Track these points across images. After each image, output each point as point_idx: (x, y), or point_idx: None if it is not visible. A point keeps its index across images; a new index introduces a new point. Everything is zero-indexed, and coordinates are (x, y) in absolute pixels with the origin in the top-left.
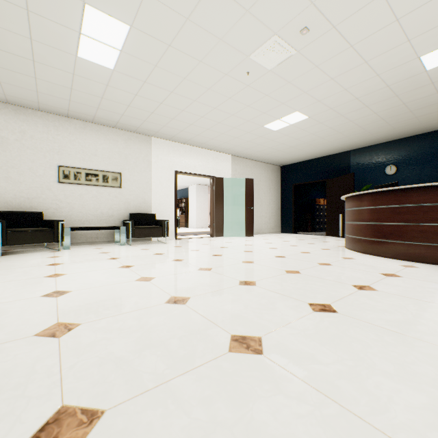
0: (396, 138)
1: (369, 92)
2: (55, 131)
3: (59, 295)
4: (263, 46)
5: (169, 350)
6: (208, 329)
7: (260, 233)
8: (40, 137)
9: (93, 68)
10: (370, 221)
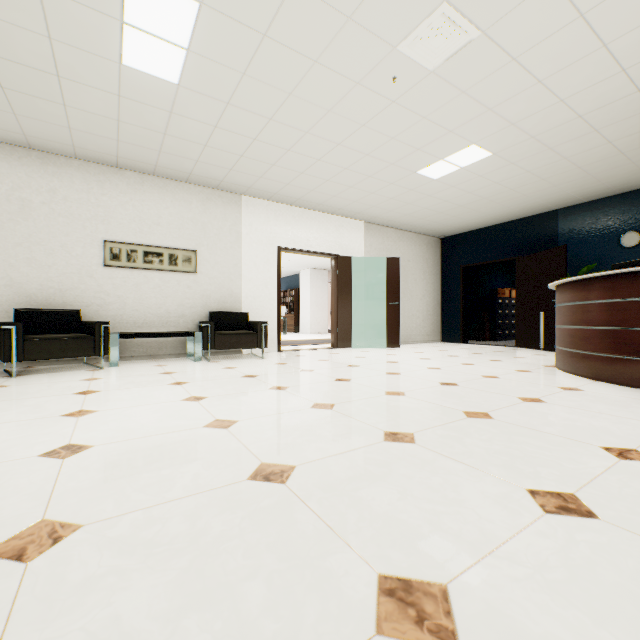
0: None
1: (604, 104)
2: (99, 189)
3: (70, 454)
4: (421, 25)
5: (241, 619)
6: (328, 554)
7: (408, 342)
8: (77, 199)
9: (147, 84)
10: (608, 324)
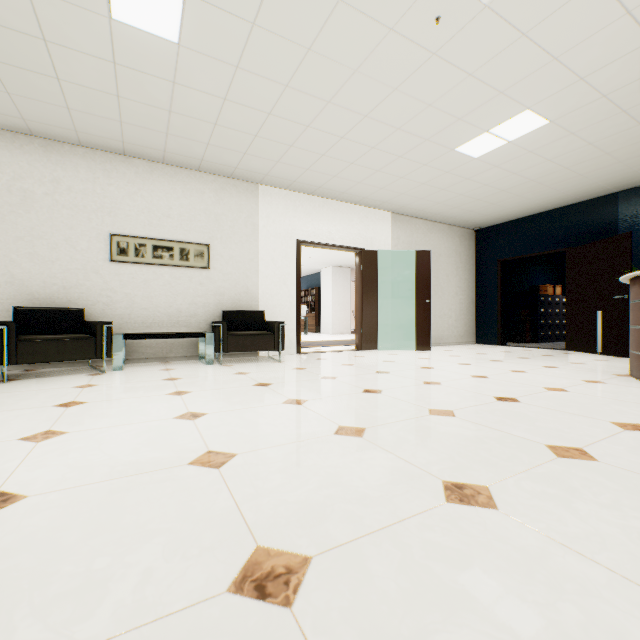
0: None
1: None
2: (105, 179)
3: None
4: None
5: None
6: None
7: (440, 343)
8: (82, 189)
9: (144, 45)
10: None
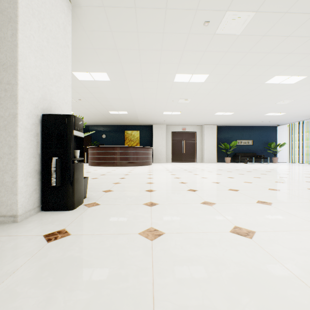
0: (106, 124)
1: (97, 113)
2: None
3: None
4: None
5: None
6: None
7: None
8: None
9: None
10: (97, 155)
